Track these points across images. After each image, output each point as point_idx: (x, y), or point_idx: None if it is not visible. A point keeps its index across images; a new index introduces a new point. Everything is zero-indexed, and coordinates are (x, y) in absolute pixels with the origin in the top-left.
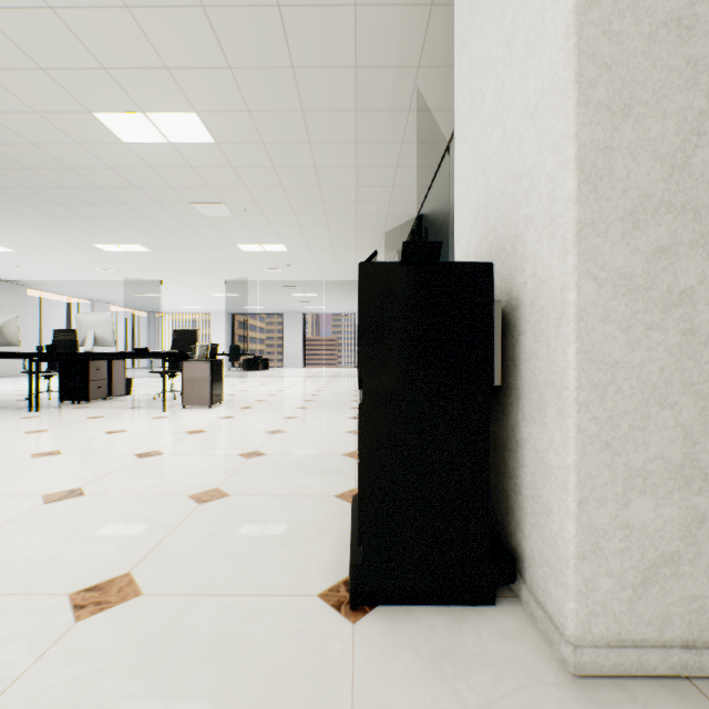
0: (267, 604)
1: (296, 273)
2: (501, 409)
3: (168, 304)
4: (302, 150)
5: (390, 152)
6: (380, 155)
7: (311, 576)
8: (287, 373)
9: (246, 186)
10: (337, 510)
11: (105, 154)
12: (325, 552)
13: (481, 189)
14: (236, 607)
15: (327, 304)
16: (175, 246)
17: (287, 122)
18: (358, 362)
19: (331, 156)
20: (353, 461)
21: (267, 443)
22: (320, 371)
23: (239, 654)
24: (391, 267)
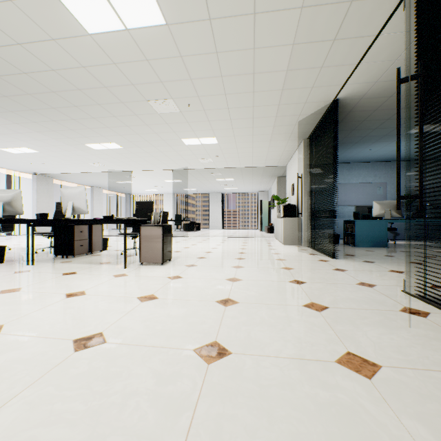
0: None
1: (221, 162)
2: None
3: (137, 188)
4: (246, 25)
5: (333, 18)
6: (321, 24)
7: None
8: (213, 233)
9: (191, 78)
10: None
11: (76, 50)
12: None
13: None
14: None
15: (239, 186)
16: (138, 143)
17: None
18: None
19: (272, 31)
20: (371, 386)
21: (224, 325)
22: (235, 232)
23: None
24: None
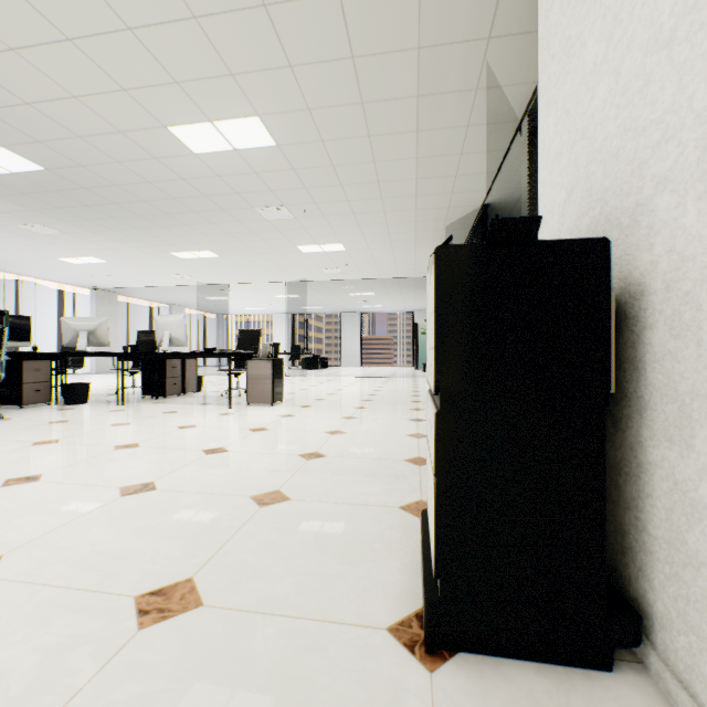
0: (330, 633)
1: (353, 272)
2: (612, 422)
3: (235, 306)
4: (361, 144)
5: (454, 138)
6: (443, 143)
7: (378, 603)
8: (344, 372)
9: (306, 187)
10: (403, 524)
11: (179, 166)
12: (392, 574)
13: (579, 156)
14: (297, 633)
15: (384, 302)
16: (240, 251)
17: (346, 117)
18: (434, 364)
19: (391, 149)
20: (417, 468)
21: (327, 444)
22: (377, 370)
23: (301, 694)
24: (475, 250)
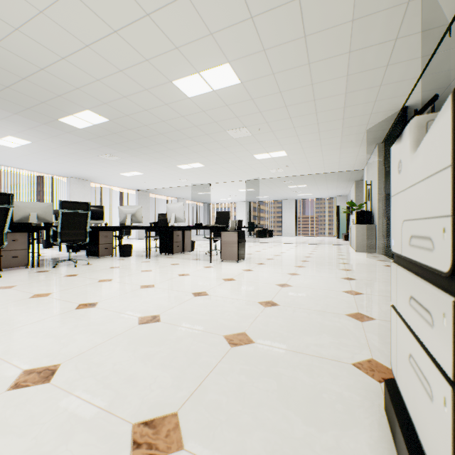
0: None
1: (292, 171)
2: None
3: (214, 197)
4: (302, 71)
5: (381, 52)
6: (371, 58)
7: None
8: (285, 240)
9: (260, 111)
10: (360, 385)
11: (179, 108)
12: (363, 451)
13: None
14: None
15: (313, 191)
16: (217, 161)
17: (292, 50)
18: (454, 236)
19: (326, 71)
20: (360, 324)
21: (278, 295)
22: (308, 239)
23: None
24: None
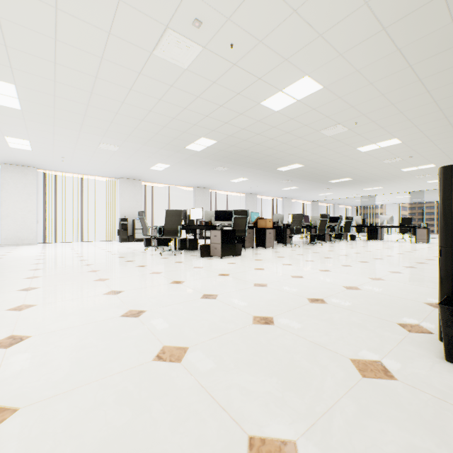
0: None
1: None
2: None
3: (366, 202)
4: None
5: None
6: None
7: None
8: None
9: None
10: None
11: (395, 173)
12: None
13: None
14: None
15: None
16: (395, 185)
17: None
18: None
19: None
20: None
21: None
22: None
23: None
24: None
